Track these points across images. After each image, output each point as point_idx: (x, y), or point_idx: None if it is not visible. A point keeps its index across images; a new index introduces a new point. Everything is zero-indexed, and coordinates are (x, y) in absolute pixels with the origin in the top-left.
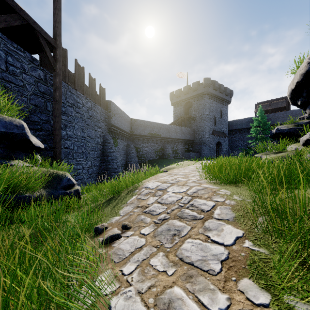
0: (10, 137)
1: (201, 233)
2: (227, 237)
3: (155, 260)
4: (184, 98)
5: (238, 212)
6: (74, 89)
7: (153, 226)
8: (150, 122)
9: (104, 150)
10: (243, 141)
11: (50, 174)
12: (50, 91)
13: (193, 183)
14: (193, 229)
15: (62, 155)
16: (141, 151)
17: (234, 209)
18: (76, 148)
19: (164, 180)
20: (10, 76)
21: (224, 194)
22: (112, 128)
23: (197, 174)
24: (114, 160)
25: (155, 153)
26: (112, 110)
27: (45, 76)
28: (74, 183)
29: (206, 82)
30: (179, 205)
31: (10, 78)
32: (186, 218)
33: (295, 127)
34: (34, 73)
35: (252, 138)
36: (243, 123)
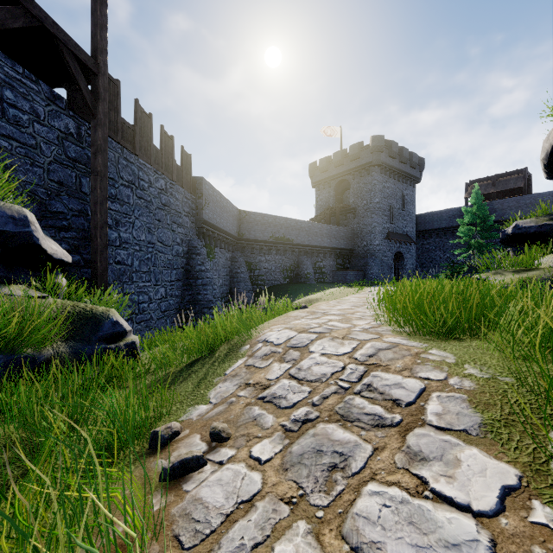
0: (1, 240)
1: (403, 467)
2: (477, 485)
3: (286, 548)
4: (335, 173)
5: (488, 412)
6: (134, 155)
7: (280, 439)
8: (274, 217)
9: (189, 267)
10: (444, 251)
11: (78, 313)
12: (88, 158)
13: (363, 333)
14: (378, 453)
15: (110, 276)
16: (257, 270)
17: (475, 403)
18: (137, 263)
19: (302, 327)
20: (11, 126)
21: (442, 363)
22: (204, 227)
23: (369, 314)
24: (207, 286)
25: (282, 273)
26: (204, 195)
27: (78, 128)
28: (127, 329)
29: (376, 143)
30: (340, 385)
31: (11, 130)
32: (359, 420)
33: (552, 223)
34: (56, 123)
35: (460, 246)
36: (443, 219)
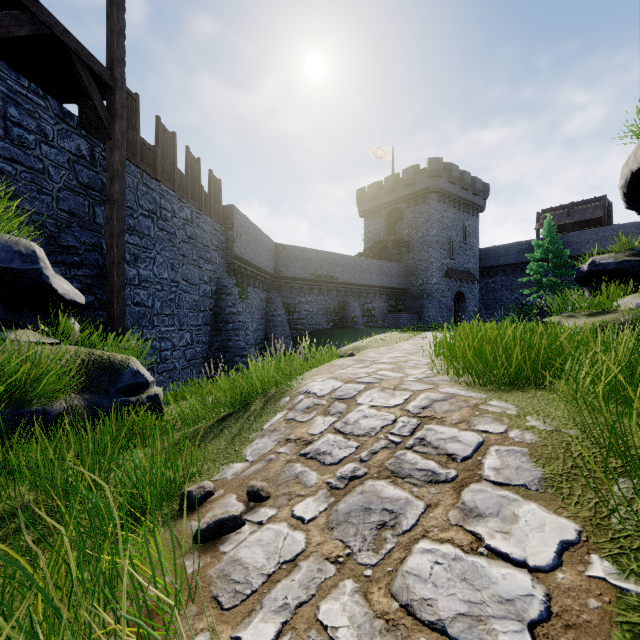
0: (7, 278)
1: (457, 524)
2: (534, 540)
3: (332, 607)
4: (386, 201)
5: (549, 466)
6: (155, 180)
7: (325, 498)
8: (316, 252)
9: (219, 309)
10: (512, 290)
11: (94, 361)
12: (103, 183)
13: (417, 383)
14: (431, 510)
15: (128, 320)
16: (296, 313)
17: (536, 457)
18: (158, 305)
19: (349, 377)
20: (15, 148)
21: (502, 415)
22: (236, 263)
23: (424, 362)
24: (239, 331)
25: (325, 316)
26: (236, 226)
27: (91, 150)
28: (149, 380)
29: (433, 166)
30: (390, 439)
31: (15, 152)
32: (411, 476)
33: (634, 259)
34: (66, 144)
35: (531, 285)
36: (511, 254)
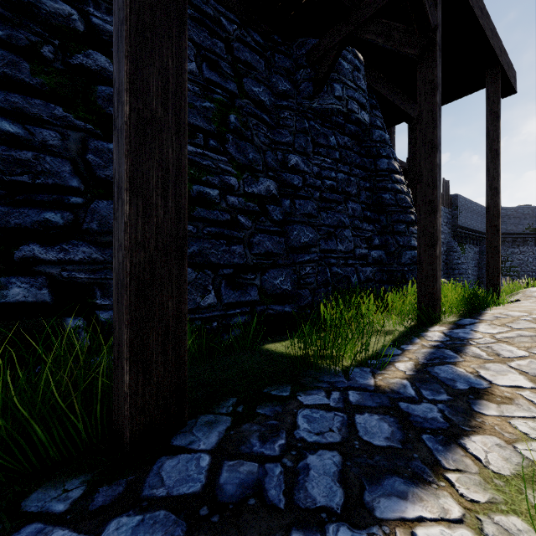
0: None
1: None
2: None
3: None
4: None
5: None
6: None
7: None
8: (531, 208)
9: (448, 261)
10: None
11: None
12: None
13: None
14: None
15: None
16: (508, 262)
17: None
18: None
19: None
20: None
21: None
22: (458, 231)
23: None
24: (462, 275)
25: None
26: (458, 206)
27: None
28: None
29: None
30: None
31: None
32: None
33: None
34: None
35: None
36: None
